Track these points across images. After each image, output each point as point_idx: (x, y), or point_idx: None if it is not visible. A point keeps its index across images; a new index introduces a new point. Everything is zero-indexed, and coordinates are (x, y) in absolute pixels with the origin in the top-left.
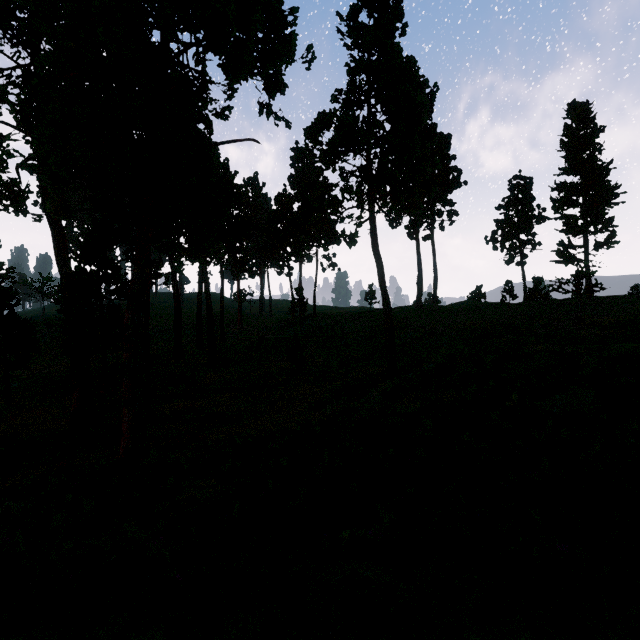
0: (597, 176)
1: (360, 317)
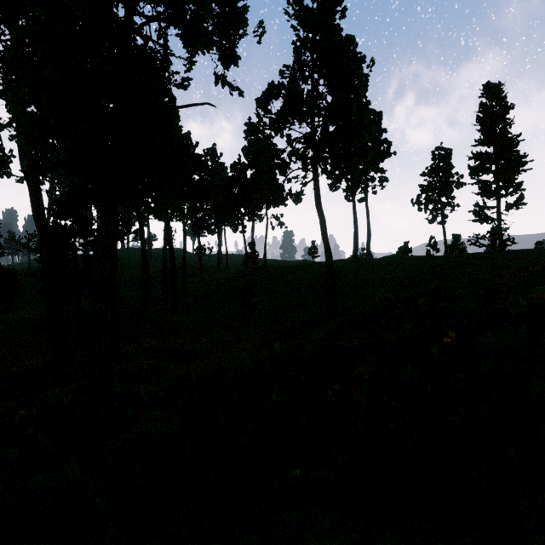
0: (508, 147)
1: (304, 268)
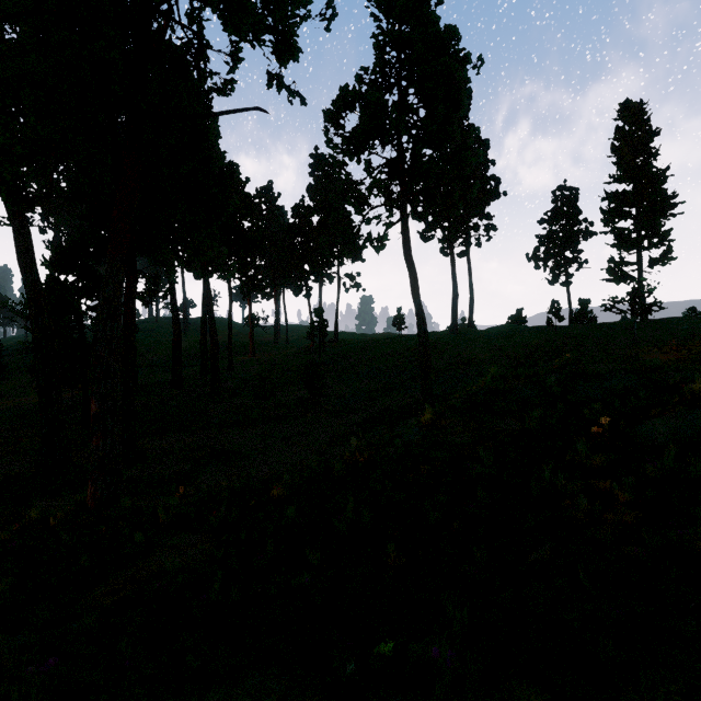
0: (652, 184)
1: (388, 343)
